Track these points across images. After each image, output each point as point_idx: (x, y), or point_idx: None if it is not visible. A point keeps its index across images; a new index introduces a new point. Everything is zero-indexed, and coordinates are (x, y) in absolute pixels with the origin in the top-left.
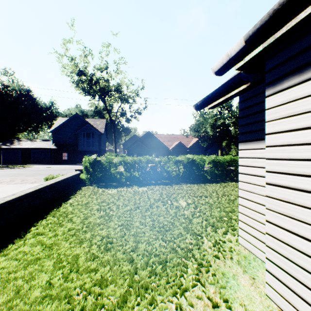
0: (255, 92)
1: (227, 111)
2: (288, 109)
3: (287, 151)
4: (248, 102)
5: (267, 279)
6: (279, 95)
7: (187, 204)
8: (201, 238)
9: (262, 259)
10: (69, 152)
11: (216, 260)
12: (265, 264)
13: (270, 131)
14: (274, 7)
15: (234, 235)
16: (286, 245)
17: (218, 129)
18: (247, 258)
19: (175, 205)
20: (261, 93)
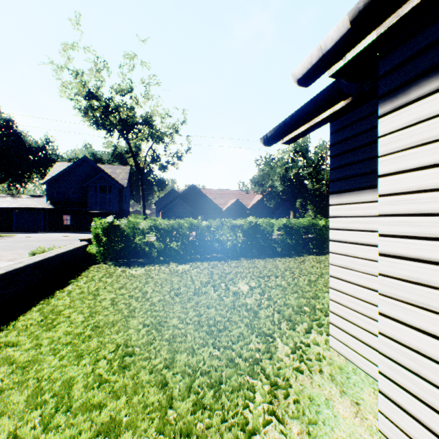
0: (356, 117)
1: (301, 157)
2: (419, 133)
3: (417, 202)
4: (344, 132)
5: (382, 406)
6: (402, 111)
7: (250, 288)
8: (274, 341)
9: (367, 371)
10: (74, 214)
11: (299, 375)
12: (371, 378)
13: (387, 171)
14: None
15: (321, 334)
16: (415, 353)
17: (290, 182)
18: (344, 370)
19: (233, 291)
20: (364, 117)
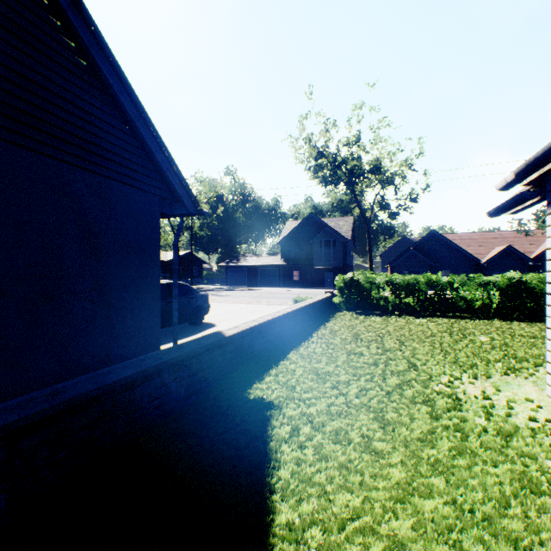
0: None
1: None
2: None
3: None
4: None
5: (547, 380)
6: None
7: (490, 339)
8: (494, 363)
9: None
10: (301, 271)
11: (505, 376)
12: None
13: (548, 246)
14: (525, 162)
15: None
16: None
17: None
18: None
19: (469, 338)
20: None
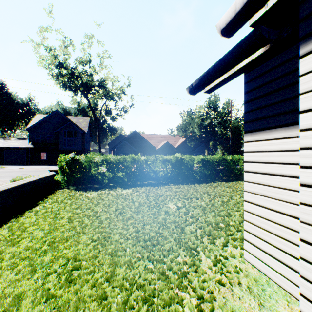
0: (268, 66)
1: (213, 111)
2: None
3: None
4: (257, 80)
5: None
6: None
7: (177, 208)
8: (198, 255)
9: (279, 283)
10: (49, 152)
11: (221, 288)
12: (283, 290)
13: (309, 106)
14: None
15: (236, 247)
16: None
17: (205, 128)
18: (259, 282)
19: (164, 210)
20: (277, 66)
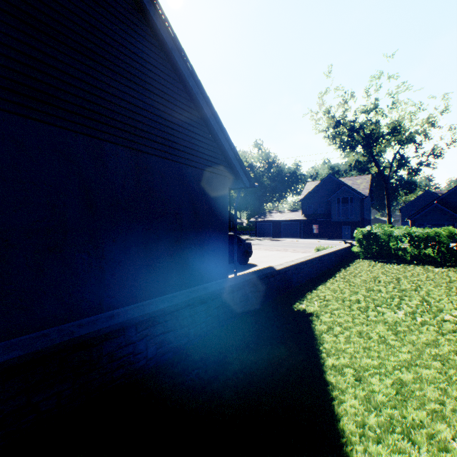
0: None
1: None
2: None
3: None
4: None
5: None
6: None
7: None
8: None
9: None
10: (320, 224)
11: None
12: None
13: None
14: None
15: None
16: None
17: None
18: None
19: None
20: None
